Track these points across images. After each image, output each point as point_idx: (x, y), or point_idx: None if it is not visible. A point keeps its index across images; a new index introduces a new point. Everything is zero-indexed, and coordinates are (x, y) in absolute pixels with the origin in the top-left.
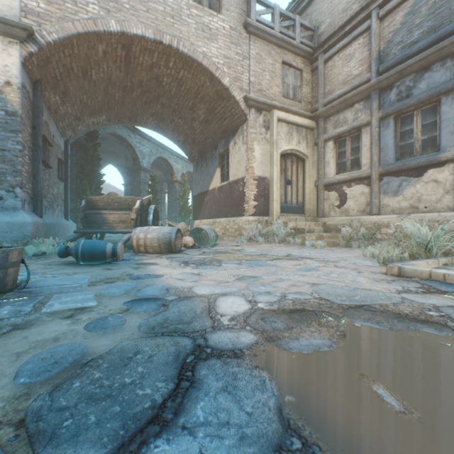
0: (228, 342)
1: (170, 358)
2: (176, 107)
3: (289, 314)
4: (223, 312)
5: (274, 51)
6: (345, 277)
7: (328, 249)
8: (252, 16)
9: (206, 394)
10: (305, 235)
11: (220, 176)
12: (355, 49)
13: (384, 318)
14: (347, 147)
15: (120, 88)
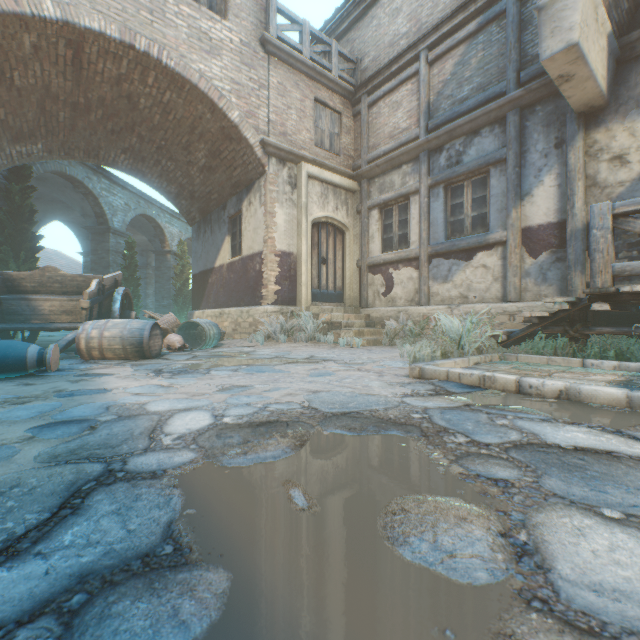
0: (155, 463)
1: (61, 487)
2: (163, 143)
3: (255, 427)
4: (171, 431)
5: (303, 83)
6: (360, 381)
7: (367, 348)
8: (273, 31)
9: (88, 518)
10: (340, 331)
11: (230, 249)
12: (403, 96)
13: (361, 424)
14: (395, 218)
15: (66, 104)
